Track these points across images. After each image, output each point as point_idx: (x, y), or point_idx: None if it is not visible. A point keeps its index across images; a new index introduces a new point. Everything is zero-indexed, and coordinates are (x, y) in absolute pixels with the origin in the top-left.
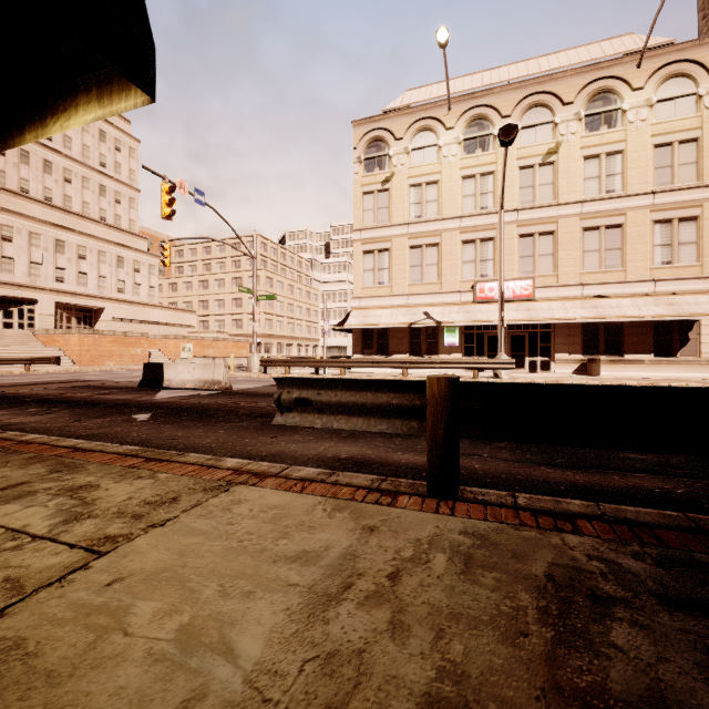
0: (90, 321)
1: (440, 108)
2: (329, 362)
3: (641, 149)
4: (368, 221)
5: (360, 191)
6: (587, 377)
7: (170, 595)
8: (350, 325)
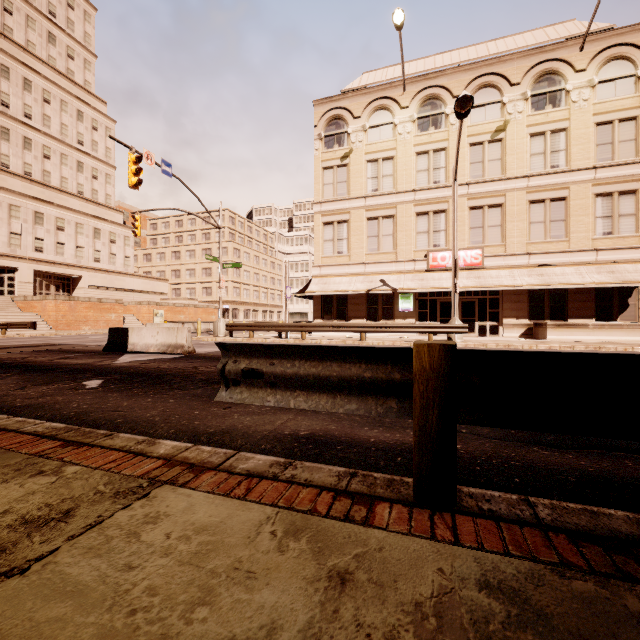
0: (68, 289)
1: (395, 88)
2: (291, 327)
3: (584, 126)
4: (328, 194)
5: (320, 166)
6: (535, 340)
7: None
8: (311, 291)
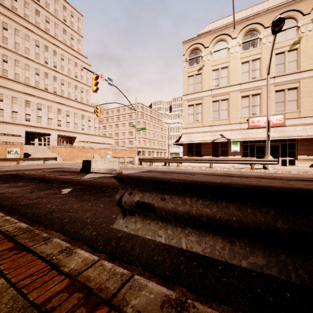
0: (71, 142)
1: (229, 28)
2: (171, 160)
3: None
4: (190, 90)
5: (186, 75)
6: None
7: None
8: (182, 141)
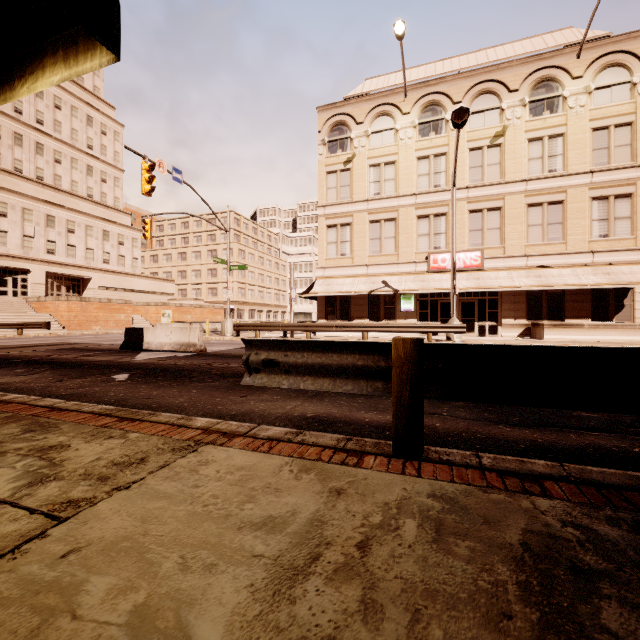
0: (78, 290)
1: (397, 94)
2: (296, 327)
3: (581, 132)
4: (331, 197)
5: (324, 170)
6: (532, 340)
7: (127, 568)
8: (315, 292)
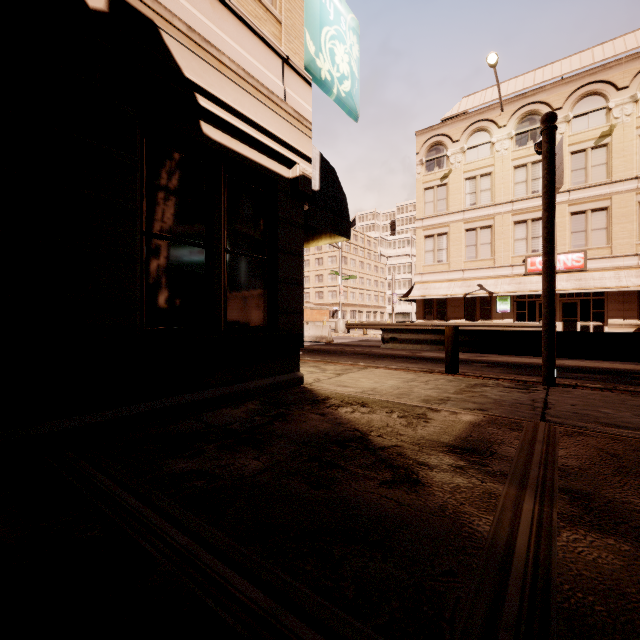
0: None
1: (493, 110)
2: (397, 326)
3: None
4: (428, 211)
5: (422, 187)
6: None
7: (367, 379)
8: (413, 296)
